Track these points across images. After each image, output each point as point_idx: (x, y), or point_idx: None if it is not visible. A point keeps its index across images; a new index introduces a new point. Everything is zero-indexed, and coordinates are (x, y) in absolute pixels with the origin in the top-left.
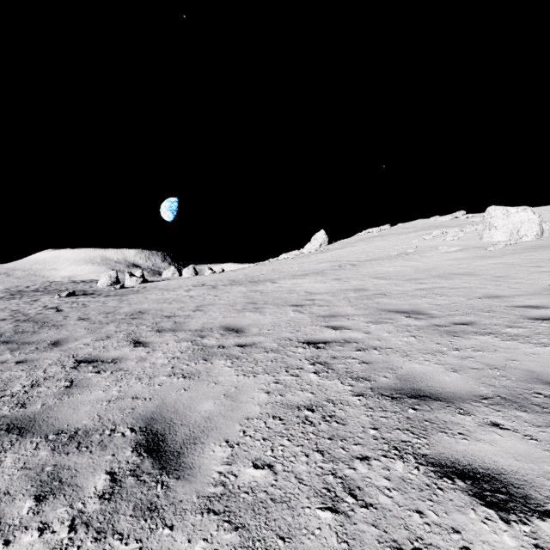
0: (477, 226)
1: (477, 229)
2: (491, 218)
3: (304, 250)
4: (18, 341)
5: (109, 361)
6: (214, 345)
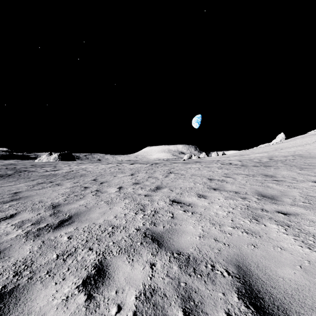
0: None
1: None
2: None
3: (271, 143)
4: (200, 161)
5: (218, 161)
6: (231, 160)
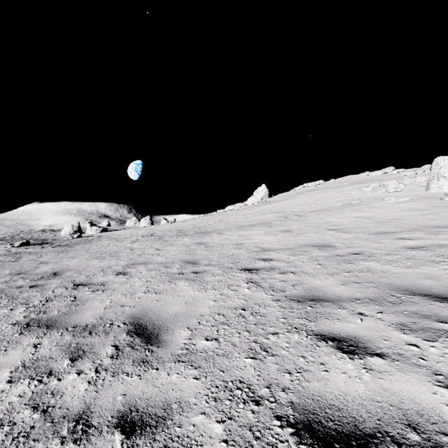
0: (415, 178)
1: (415, 182)
2: (441, 168)
3: (247, 202)
4: None
5: None
6: (68, 413)
